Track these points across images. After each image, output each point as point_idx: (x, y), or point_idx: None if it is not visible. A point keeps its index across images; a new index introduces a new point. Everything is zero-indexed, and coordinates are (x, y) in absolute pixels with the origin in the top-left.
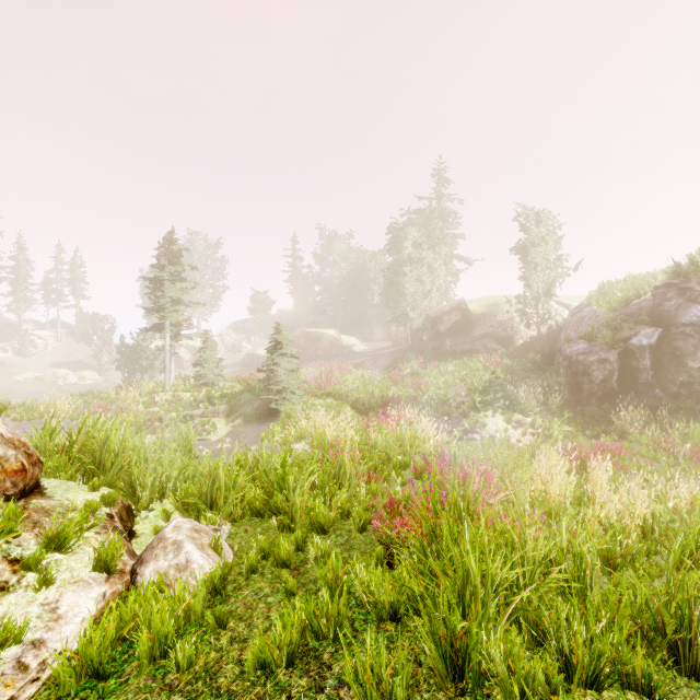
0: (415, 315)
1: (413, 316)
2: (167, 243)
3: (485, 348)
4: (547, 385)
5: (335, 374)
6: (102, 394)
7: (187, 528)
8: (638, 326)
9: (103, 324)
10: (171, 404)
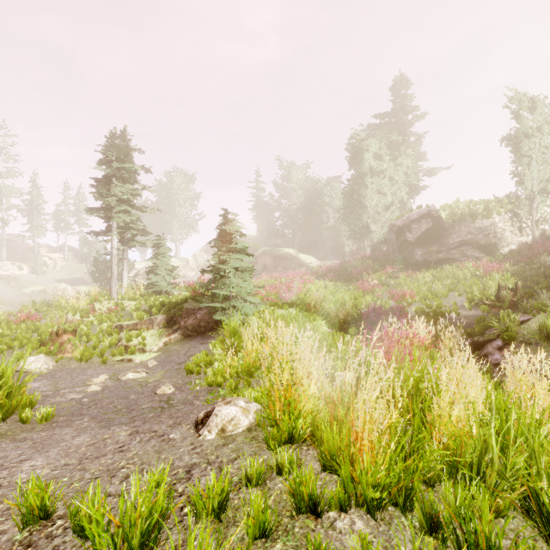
0: (376, 228)
1: (375, 229)
2: (114, 138)
3: (464, 256)
4: None
5: (296, 284)
6: (54, 302)
7: None
8: None
9: (96, 246)
10: (110, 313)
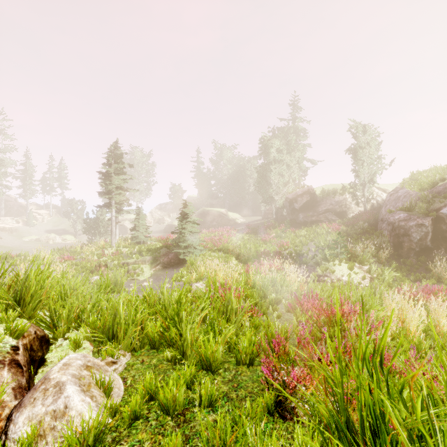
0: (278, 198)
1: (277, 198)
2: (113, 149)
3: (326, 219)
4: (375, 243)
5: (224, 236)
6: (72, 249)
7: (77, 366)
8: (446, 200)
9: (77, 205)
10: (115, 255)
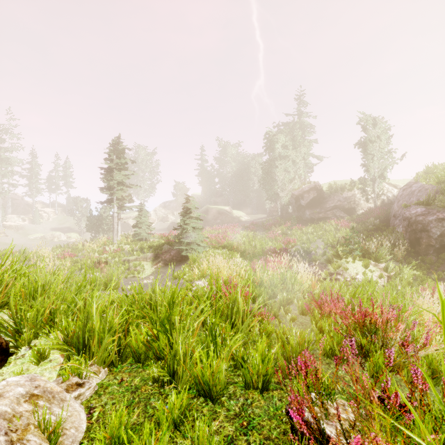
0: (283, 194)
1: (282, 195)
2: (115, 144)
3: (334, 216)
4: (388, 240)
5: (228, 234)
6: (74, 246)
7: (14, 396)
8: None
9: (82, 203)
10: (116, 252)
